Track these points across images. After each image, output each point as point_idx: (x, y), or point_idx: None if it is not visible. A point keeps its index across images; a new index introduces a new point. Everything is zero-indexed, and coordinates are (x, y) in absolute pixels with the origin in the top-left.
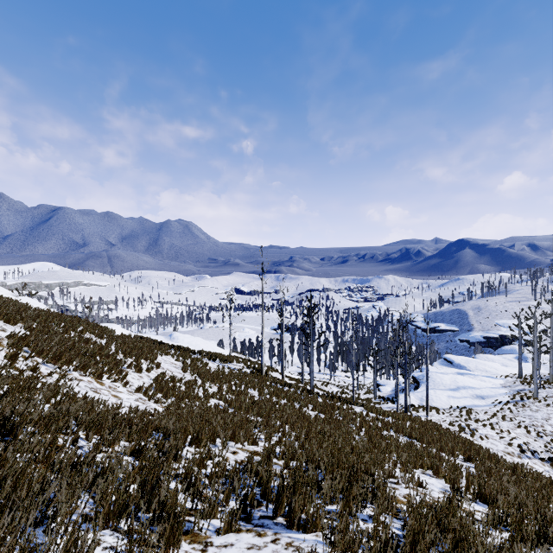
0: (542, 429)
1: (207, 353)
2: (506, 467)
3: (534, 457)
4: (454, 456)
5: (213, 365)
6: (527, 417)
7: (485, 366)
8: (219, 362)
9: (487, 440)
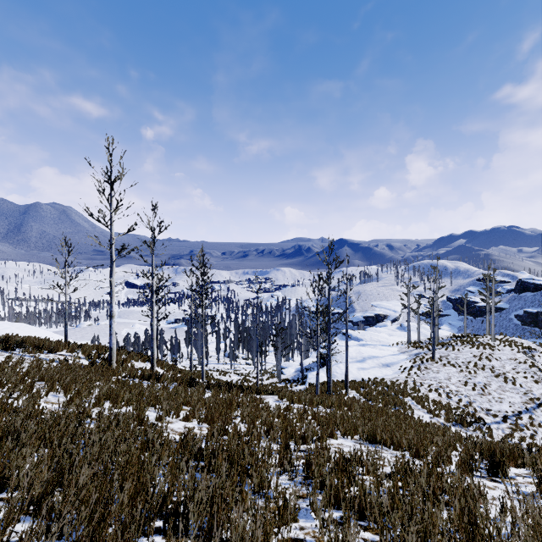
0: (449, 389)
1: (1, 339)
2: None
3: (456, 422)
4: (469, 470)
5: None
6: (433, 380)
7: (378, 337)
8: (19, 352)
9: (413, 412)
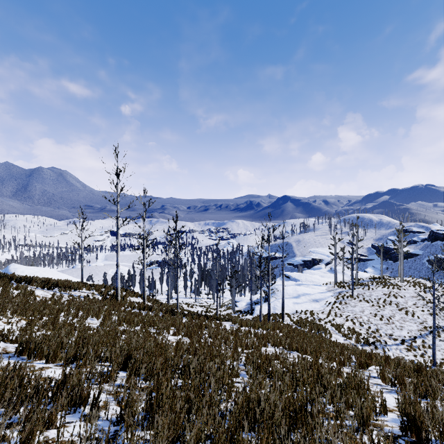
0: (362, 319)
1: (44, 281)
2: (404, 368)
3: (364, 344)
4: (345, 365)
5: (46, 293)
6: (350, 312)
7: (311, 278)
8: (57, 290)
9: (331, 335)
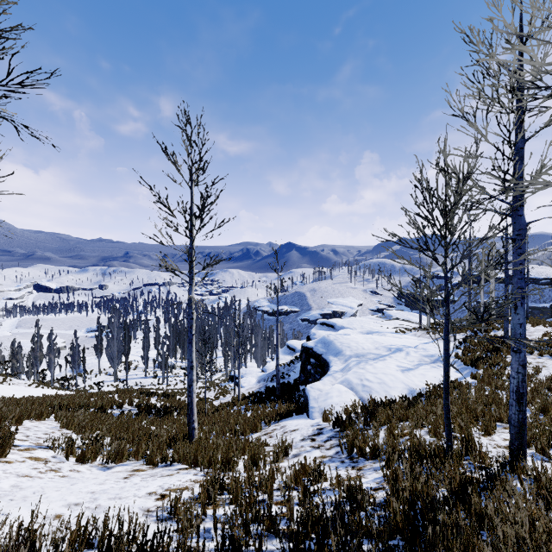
0: None
1: None
2: None
3: None
4: None
5: None
6: None
7: (370, 325)
8: None
9: None
